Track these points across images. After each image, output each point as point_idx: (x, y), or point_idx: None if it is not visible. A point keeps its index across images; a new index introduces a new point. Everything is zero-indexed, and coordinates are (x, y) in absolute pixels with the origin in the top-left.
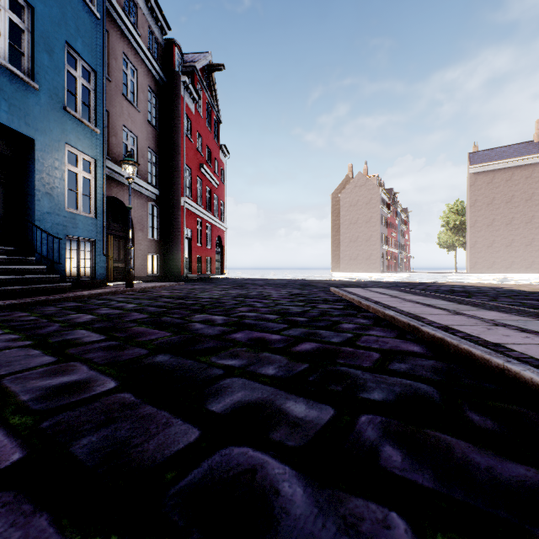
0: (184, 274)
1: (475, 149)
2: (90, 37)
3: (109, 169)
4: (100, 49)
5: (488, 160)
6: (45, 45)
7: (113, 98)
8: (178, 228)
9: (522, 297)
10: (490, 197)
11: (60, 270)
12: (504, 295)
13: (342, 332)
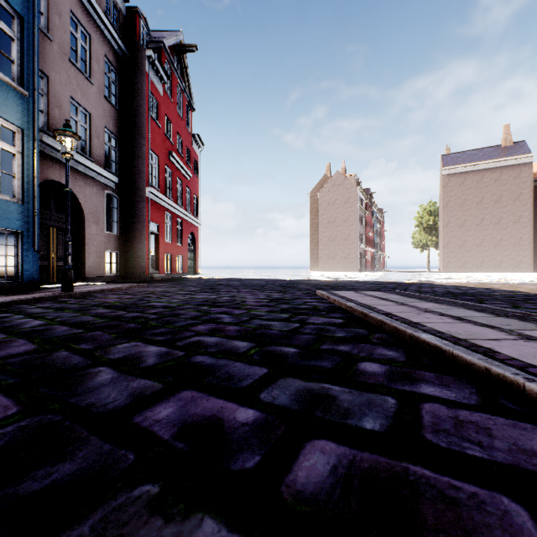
0: (150, 273)
1: (447, 151)
2: None
3: (49, 147)
4: None
5: (460, 162)
6: None
7: (55, 62)
8: (142, 222)
9: None
10: (462, 198)
11: None
12: (516, 298)
13: (371, 389)
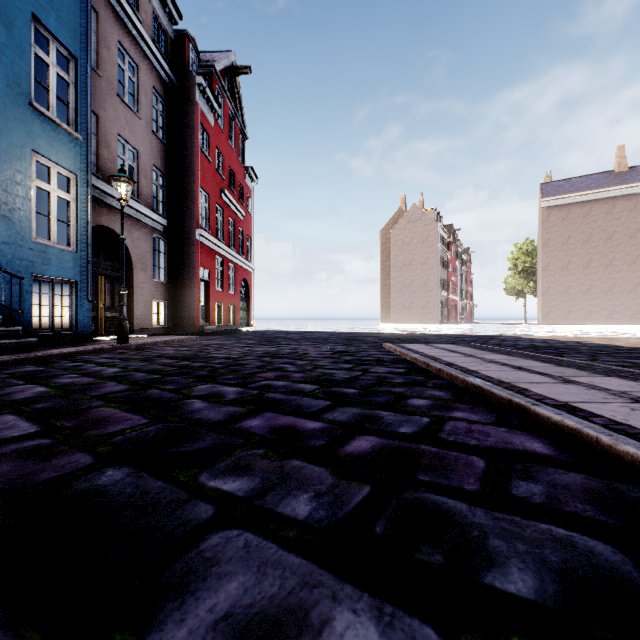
0: (200, 325)
1: (548, 179)
2: (69, 12)
3: (98, 190)
4: (83, 30)
5: (562, 192)
6: (1, 14)
7: (104, 99)
8: (191, 268)
9: (626, 355)
10: (565, 235)
11: (23, 321)
12: (602, 352)
13: (413, 413)
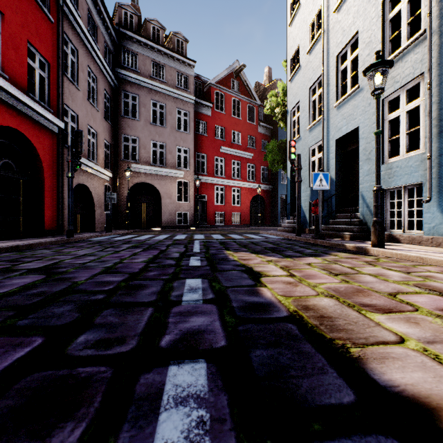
0: None
1: None
2: None
3: None
4: None
5: None
6: None
7: None
8: None
9: None
10: None
11: None
12: None
13: None
